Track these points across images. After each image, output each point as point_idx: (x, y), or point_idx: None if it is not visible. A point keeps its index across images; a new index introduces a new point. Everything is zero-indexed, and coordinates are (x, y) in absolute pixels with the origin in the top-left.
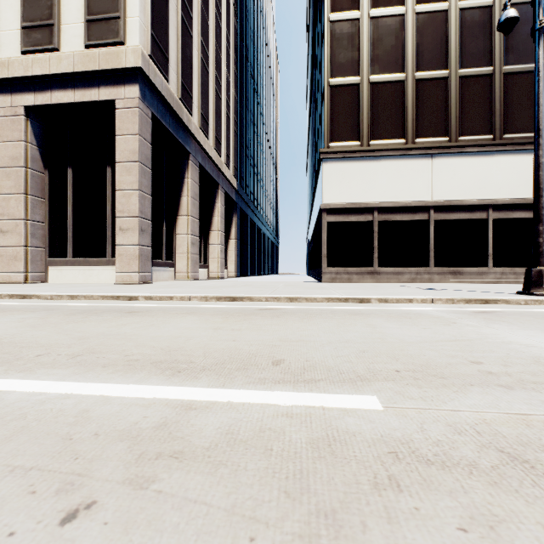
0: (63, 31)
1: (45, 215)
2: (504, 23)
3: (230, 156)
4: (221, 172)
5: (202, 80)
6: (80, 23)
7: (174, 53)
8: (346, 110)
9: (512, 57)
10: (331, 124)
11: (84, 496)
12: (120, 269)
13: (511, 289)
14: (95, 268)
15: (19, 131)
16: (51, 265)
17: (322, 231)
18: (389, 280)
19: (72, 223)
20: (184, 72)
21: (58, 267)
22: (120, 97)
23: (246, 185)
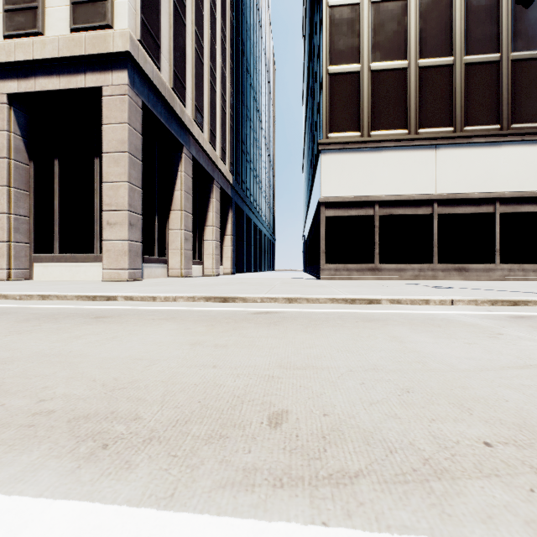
0: (47, 15)
1: (30, 209)
2: None
3: (226, 151)
4: (216, 167)
5: (196, 71)
6: (65, 6)
7: (166, 41)
8: (346, 99)
9: (521, 43)
10: (330, 114)
11: None
12: (107, 266)
13: (528, 287)
14: (82, 264)
15: (2, 120)
16: (36, 261)
17: (321, 226)
18: (391, 277)
19: (58, 217)
20: (177, 61)
21: (43, 263)
22: (107, 83)
23: (242, 181)
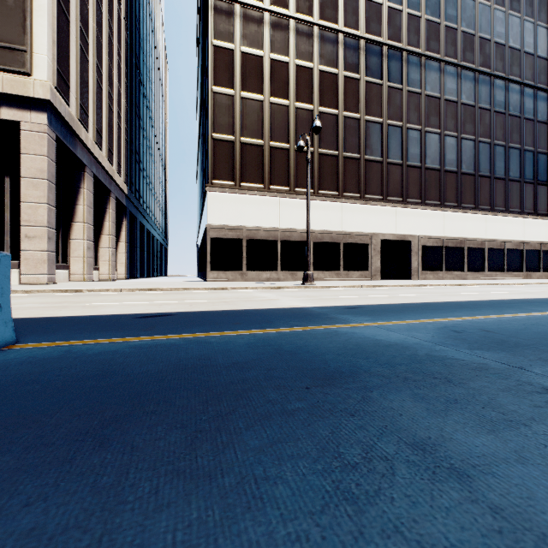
0: None
1: None
2: (299, 147)
3: (121, 164)
4: (113, 180)
5: (97, 98)
6: None
7: (74, 79)
8: (225, 158)
9: (323, 145)
10: (214, 167)
11: (160, 305)
12: (26, 272)
13: None
14: None
15: None
16: None
17: (207, 244)
18: (253, 279)
19: None
20: (82, 95)
21: None
22: (26, 120)
23: (135, 190)
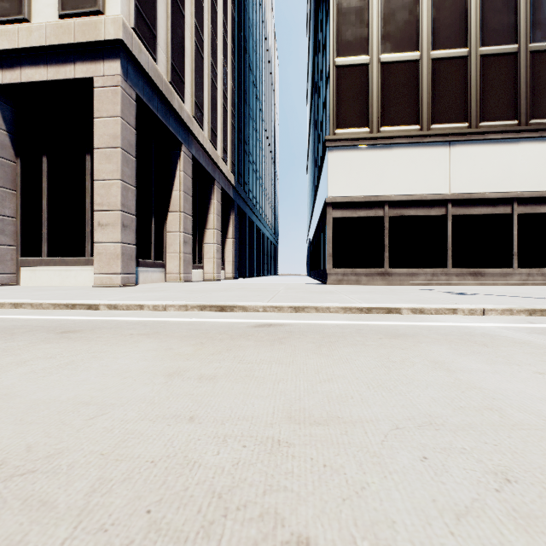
0: (34, 0)
1: (16, 209)
2: None
3: (227, 151)
4: (217, 167)
5: (196, 65)
6: None
7: (163, 32)
8: (354, 92)
9: (540, 33)
10: (338, 109)
11: None
12: (98, 270)
13: None
14: (73, 268)
15: None
16: (23, 265)
17: (327, 228)
18: (402, 282)
19: (47, 218)
20: (175, 54)
21: (31, 267)
22: (98, 74)
23: (244, 182)
